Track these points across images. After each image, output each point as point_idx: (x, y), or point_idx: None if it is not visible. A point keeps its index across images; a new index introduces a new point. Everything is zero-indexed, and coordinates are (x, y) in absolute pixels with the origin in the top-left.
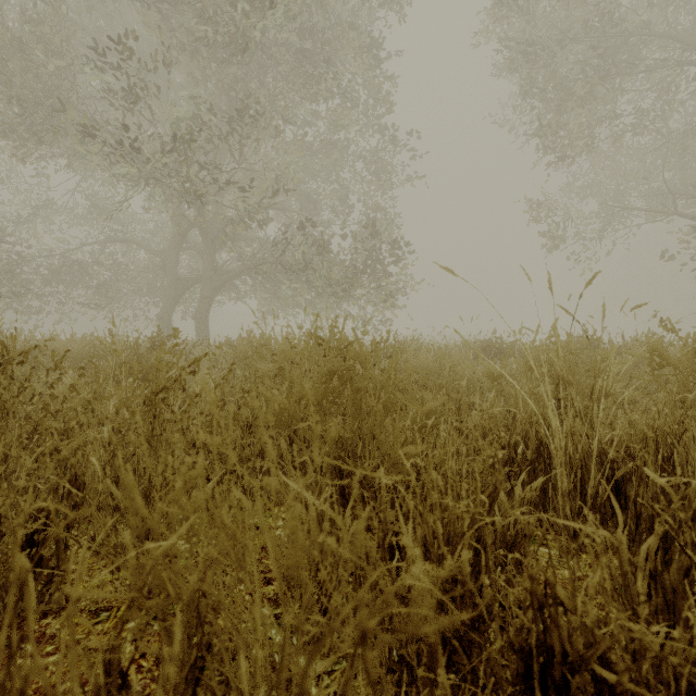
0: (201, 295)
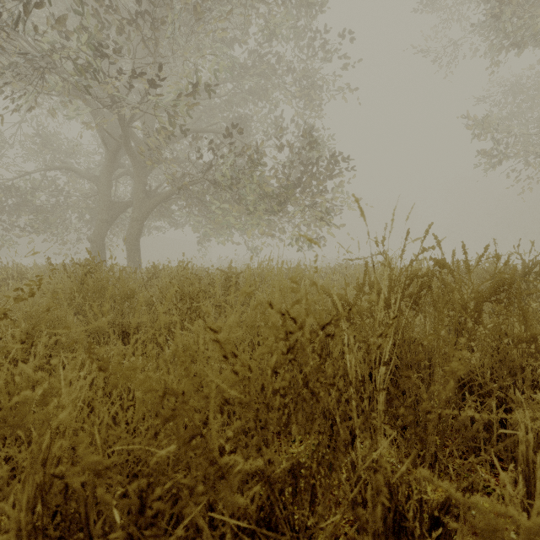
0: (131, 217)
